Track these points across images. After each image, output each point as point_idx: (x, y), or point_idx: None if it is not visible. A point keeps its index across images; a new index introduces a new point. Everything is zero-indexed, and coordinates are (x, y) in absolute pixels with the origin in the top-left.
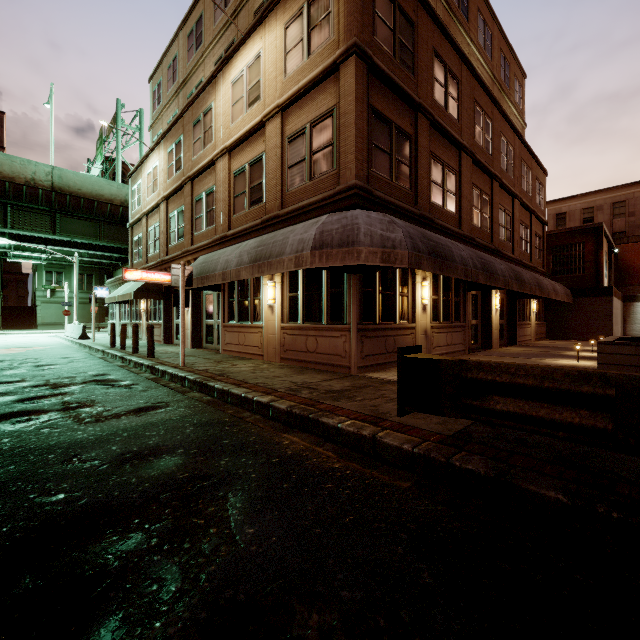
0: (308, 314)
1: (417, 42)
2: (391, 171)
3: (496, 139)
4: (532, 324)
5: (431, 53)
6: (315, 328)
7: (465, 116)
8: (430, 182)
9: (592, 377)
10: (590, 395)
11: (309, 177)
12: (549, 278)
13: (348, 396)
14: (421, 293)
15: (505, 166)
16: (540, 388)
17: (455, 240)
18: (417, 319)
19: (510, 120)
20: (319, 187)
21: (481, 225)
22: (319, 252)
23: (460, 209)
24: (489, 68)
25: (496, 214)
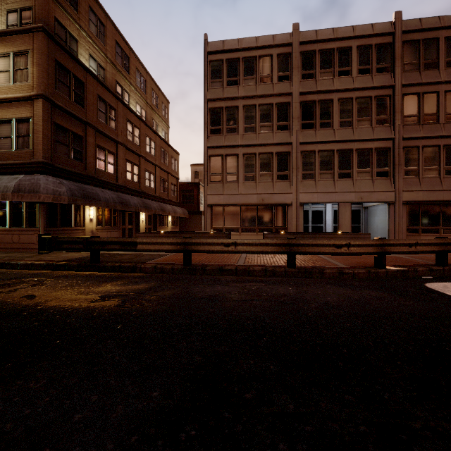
0: (14, 222)
1: (86, 92)
2: (69, 154)
3: (143, 138)
4: (169, 227)
5: (96, 97)
6: (18, 230)
7: (120, 127)
8: (96, 159)
9: (80, 237)
10: (80, 241)
11: (14, 148)
12: (181, 205)
13: (31, 257)
14: (89, 213)
15: (149, 151)
16: (72, 241)
17: (112, 187)
18: (86, 225)
19: (152, 129)
20: (21, 155)
21: (133, 179)
22: (17, 194)
23: (117, 172)
24: (144, 98)
25: (143, 174)
